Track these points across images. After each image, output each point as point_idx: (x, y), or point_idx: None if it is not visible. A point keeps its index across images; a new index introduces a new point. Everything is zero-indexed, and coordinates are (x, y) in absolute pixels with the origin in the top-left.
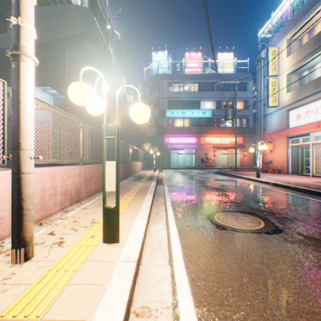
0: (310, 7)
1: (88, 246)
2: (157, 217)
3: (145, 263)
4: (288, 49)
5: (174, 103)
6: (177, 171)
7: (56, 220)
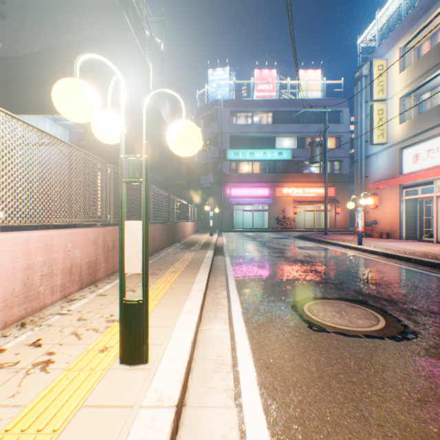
0: (433, 1)
1: (92, 371)
2: (214, 309)
3: (193, 402)
4: (401, 62)
5: (239, 139)
6: (243, 235)
7: (50, 317)
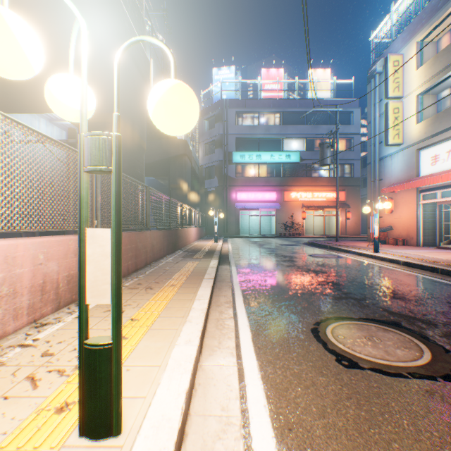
0: None
1: None
2: (218, 334)
3: None
4: (419, 57)
5: (245, 141)
6: (249, 241)
7: (7, 351)
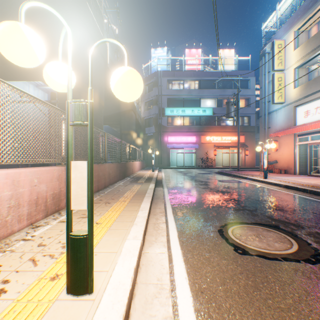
0: None
1: (39, 303)
2: (155, 233)
3: None
4: (295, 41)
5: (173, 100)
6: (177, 171)
7: (15, 243)
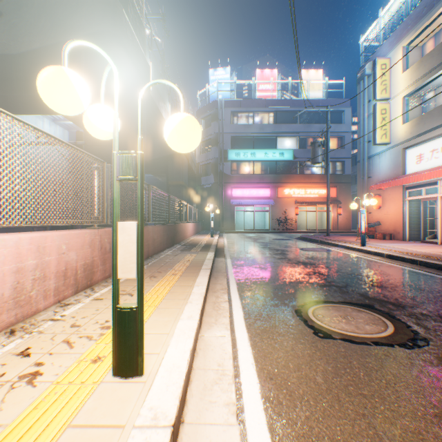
0: None
1: (83, 385)
2: (215, 313)
3: (192, 419)
4: (405, 61)
5: (240, 140)
6: (244, 236)
7: (42, 323)
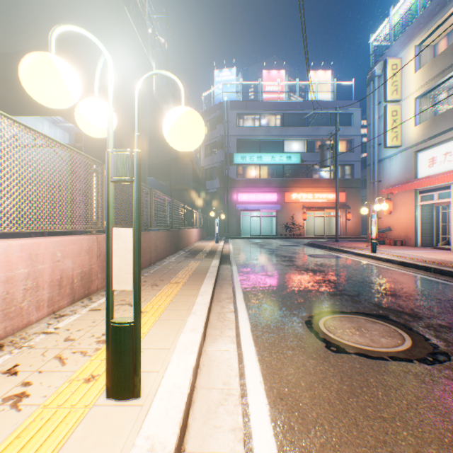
0: None
1: (73, 408)
2: (220, 325)
3: (194, 447)
4: (416, 61)
5: (246, 143)
6: (250, 242)
7: (34, 336)
